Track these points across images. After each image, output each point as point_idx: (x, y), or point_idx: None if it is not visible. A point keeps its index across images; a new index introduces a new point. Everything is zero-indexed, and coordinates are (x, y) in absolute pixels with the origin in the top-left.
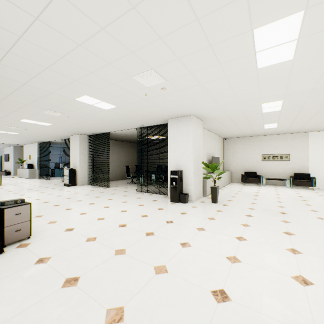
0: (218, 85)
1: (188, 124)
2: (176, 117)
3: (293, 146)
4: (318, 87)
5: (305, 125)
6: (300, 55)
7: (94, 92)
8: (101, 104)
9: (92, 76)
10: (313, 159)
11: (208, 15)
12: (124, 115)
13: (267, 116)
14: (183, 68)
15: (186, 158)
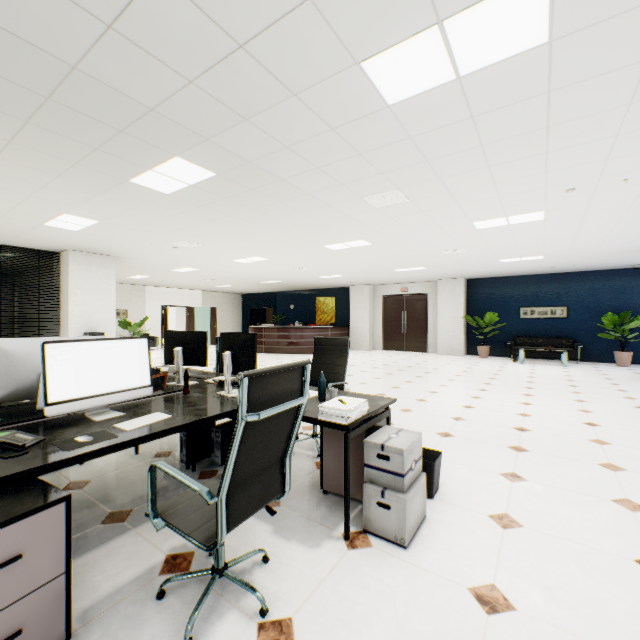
0: (202, 257)
1: (109, 267)
2: (92, 252)
3: (132, 300)
4: (226, 270)
5: (163, 281)
6: (248, 263)
7: (119, 226)
8: (73, 224)
9: (168, 230)
10: (151, 316)
11: (260, 251)
12: (32, 231)
13: (165, 272)
14: (216, 250)
15: (105, 314)
